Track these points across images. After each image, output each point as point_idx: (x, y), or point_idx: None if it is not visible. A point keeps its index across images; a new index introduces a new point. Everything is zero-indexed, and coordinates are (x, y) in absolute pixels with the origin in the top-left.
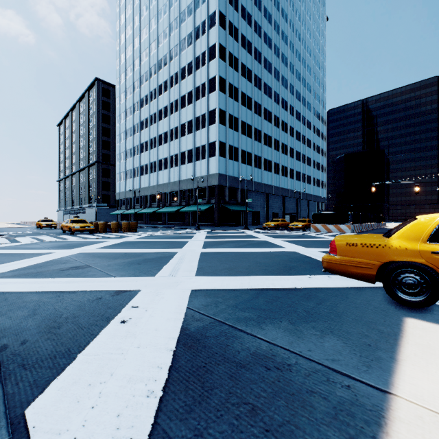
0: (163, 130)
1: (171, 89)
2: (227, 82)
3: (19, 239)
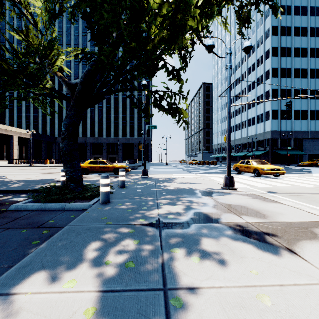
0: (238, 107)
1: (242, 81)
2: (279, 69)
3: (179, 166)
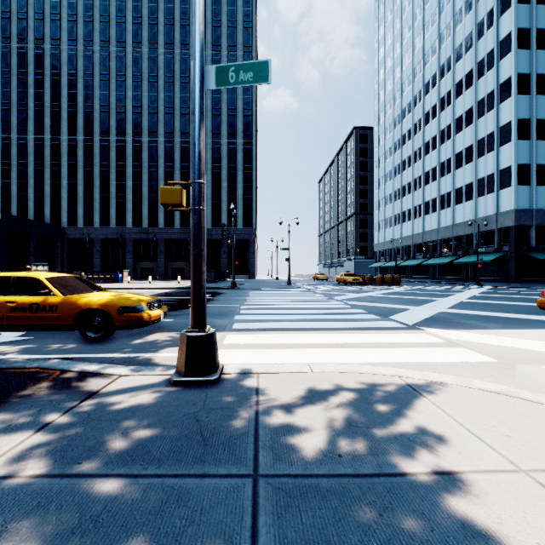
0: (430, 166)
1: (441, 114)
2: (532, 76)
3: (318, 287)
